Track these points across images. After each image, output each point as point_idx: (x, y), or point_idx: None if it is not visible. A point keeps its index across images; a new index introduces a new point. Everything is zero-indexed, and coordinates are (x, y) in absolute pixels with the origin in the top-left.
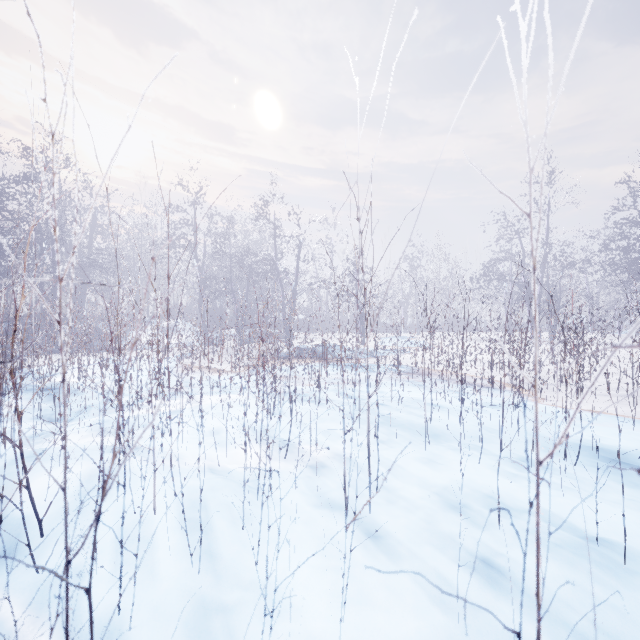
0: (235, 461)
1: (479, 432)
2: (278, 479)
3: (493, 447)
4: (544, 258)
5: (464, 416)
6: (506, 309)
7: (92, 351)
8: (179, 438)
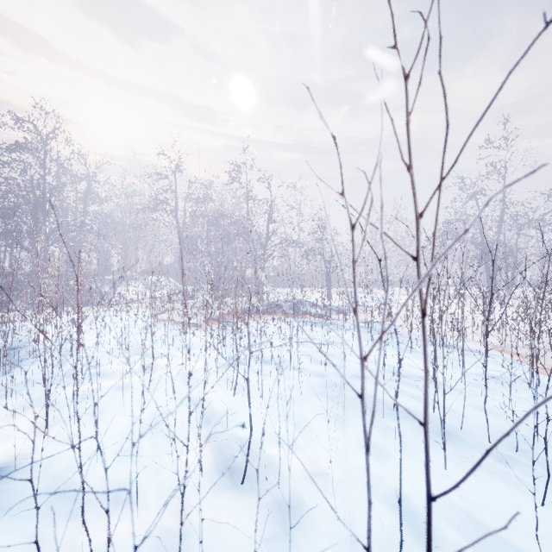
0: (168, 492)
1: (503, 429)
2: (225, 549)
3: (540, 463)
4: (501, 218)
5: (469, 398)
6: (461, 266)
7: (59, 309)
8: (105, 438)
